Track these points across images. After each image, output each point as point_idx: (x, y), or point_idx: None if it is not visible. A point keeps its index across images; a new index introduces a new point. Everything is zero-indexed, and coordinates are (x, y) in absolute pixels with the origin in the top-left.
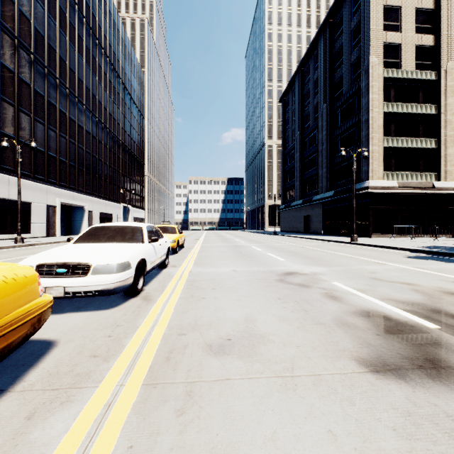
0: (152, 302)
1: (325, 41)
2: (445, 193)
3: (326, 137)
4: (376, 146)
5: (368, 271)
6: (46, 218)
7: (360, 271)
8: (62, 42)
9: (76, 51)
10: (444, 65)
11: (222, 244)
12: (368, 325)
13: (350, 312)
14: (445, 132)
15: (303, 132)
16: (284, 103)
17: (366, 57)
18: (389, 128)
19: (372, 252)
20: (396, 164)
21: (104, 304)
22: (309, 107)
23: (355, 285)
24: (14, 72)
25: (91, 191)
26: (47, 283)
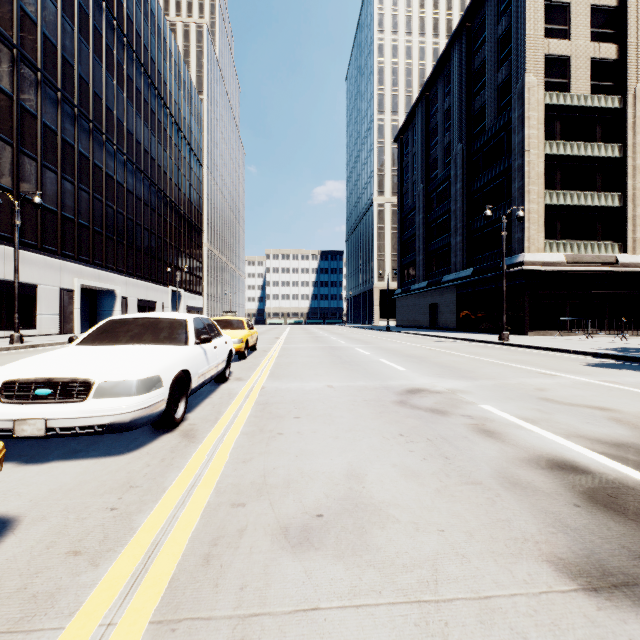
0: (196, 441)
1: (460, 54)
2: (633, 271)
3: (462, 192)
4: (534, 204)
5: (534, 387)
6: (59, 307)
7: (521, 387)
8: (82, 54)
9: (104, 68)
10: (632, 87)
11: (312, 345)
12: (556, 487)
13: (520, 460)
14: (633, 183)
15: (428, 184)
16: (401, 144)
17: (520, 75)
18: (552, 178)
19: (533, 356)
20: (562, 229)
21: (118, 445)
22: (437, 149)
23: (519, 411)
24: (12, 97)
25: (126, 268)
26: (17, 413)
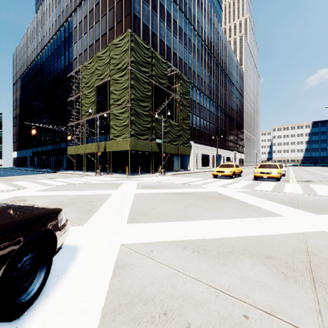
0: (289, 177)
1: None
2: None
3: None
4: None
5: None
6: (212, 160)
7: None
8: (215, 85)
9: (219, 85)
10: None
11: (305, 172)
12: None
13: None
14: None
15: None
16: None
17: None
18: None
19: None
20: None
21: None
22: None
23: None
24: (206, 108)
25: (223, 147)
26: None
